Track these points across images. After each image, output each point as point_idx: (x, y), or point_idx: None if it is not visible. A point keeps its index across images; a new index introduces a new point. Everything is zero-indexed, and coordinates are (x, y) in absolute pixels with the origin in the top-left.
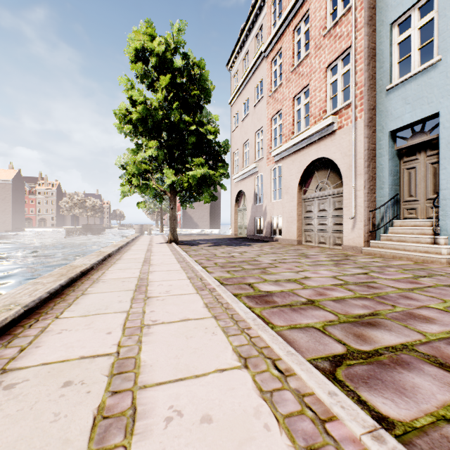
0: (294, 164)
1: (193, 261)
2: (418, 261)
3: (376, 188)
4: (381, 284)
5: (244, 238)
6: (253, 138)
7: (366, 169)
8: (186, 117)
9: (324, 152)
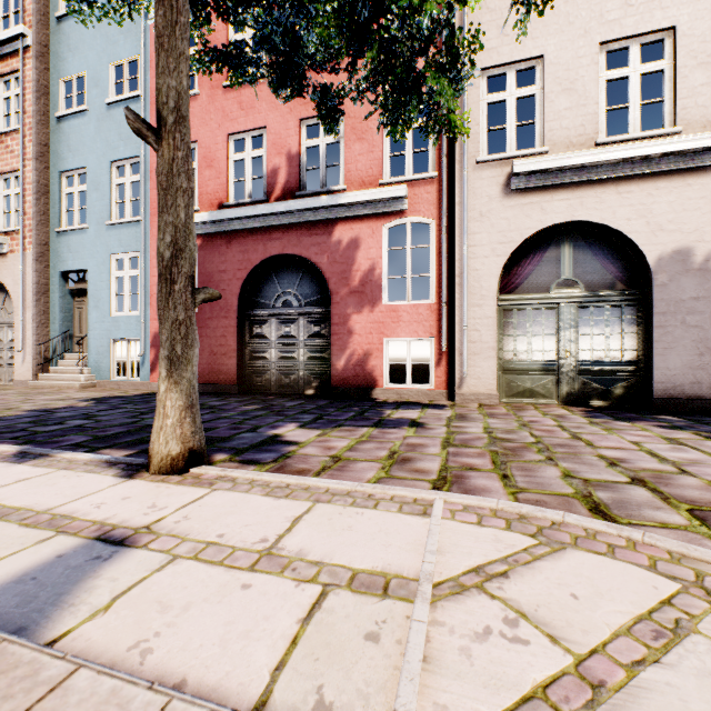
0: None
1: None
2: (66, 388)
3: (50, 322)
4: None
5: None
6: None
7: (36, 303)
8: None
9: None
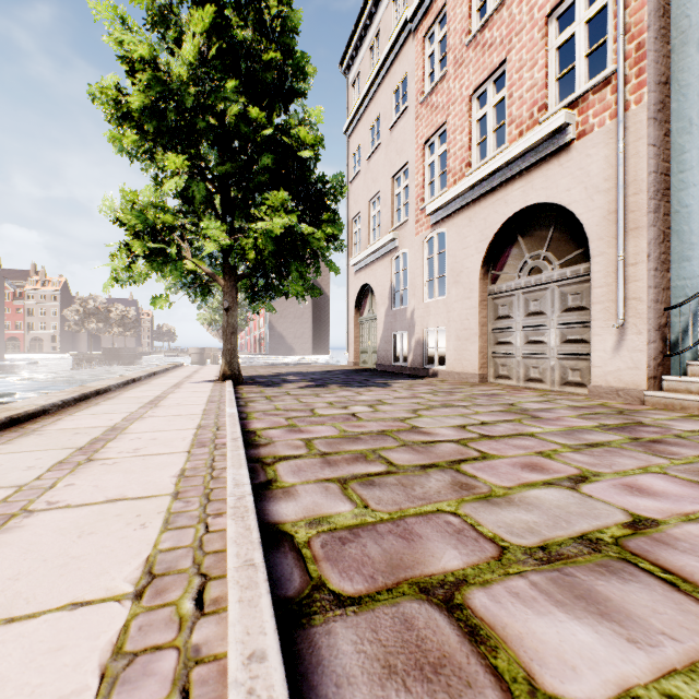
0: (474, 226)
1: (238, 441)
2: None
3: (672, 258)
4: None
5: (371, 369)
6: (388, 188)
7: (653, 217)
8: (252, 108)
9: (542, 193)
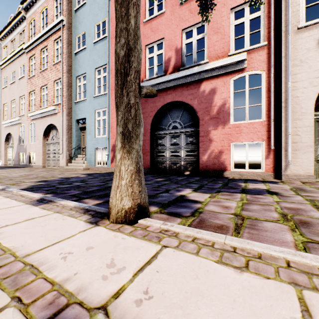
0: (41, 124)
1: None
2: (77, 169)
3: (72, 141)
4: (38, 174)
5: (11, 166)
6: (18, 100)
7: (67, 133)
8: None
9: (53, 122)
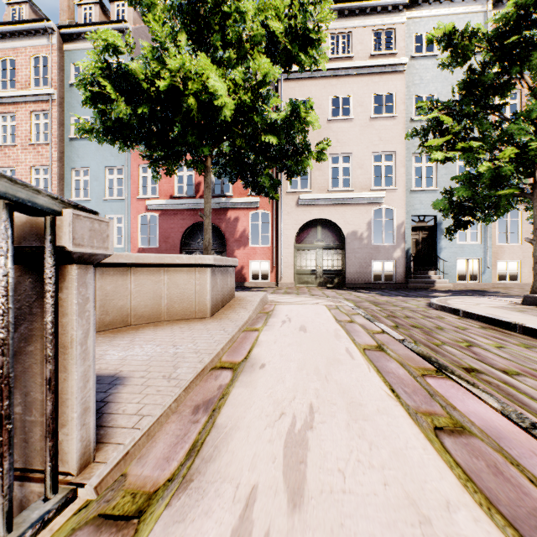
0: None
1: None
2: None
3: None
4: None
5: None
6: None
7: None
8: None
9: None
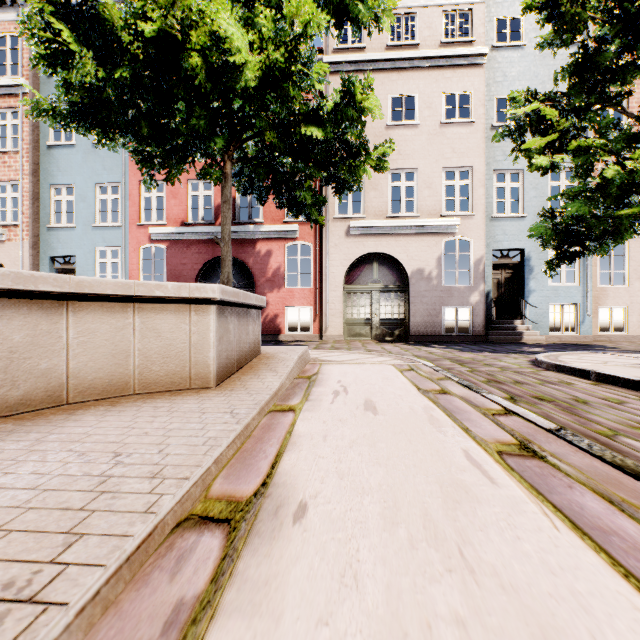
0: None
1: None
2: None
3: None
4: None
5: None
6: None
7: None
8: None
9: None
